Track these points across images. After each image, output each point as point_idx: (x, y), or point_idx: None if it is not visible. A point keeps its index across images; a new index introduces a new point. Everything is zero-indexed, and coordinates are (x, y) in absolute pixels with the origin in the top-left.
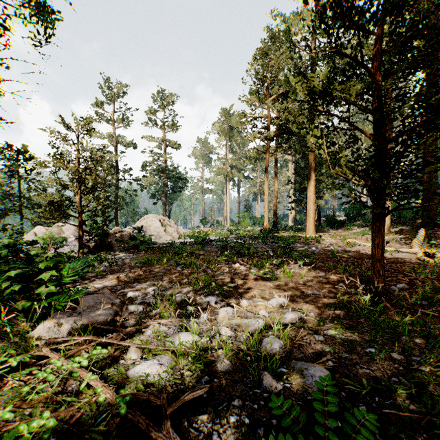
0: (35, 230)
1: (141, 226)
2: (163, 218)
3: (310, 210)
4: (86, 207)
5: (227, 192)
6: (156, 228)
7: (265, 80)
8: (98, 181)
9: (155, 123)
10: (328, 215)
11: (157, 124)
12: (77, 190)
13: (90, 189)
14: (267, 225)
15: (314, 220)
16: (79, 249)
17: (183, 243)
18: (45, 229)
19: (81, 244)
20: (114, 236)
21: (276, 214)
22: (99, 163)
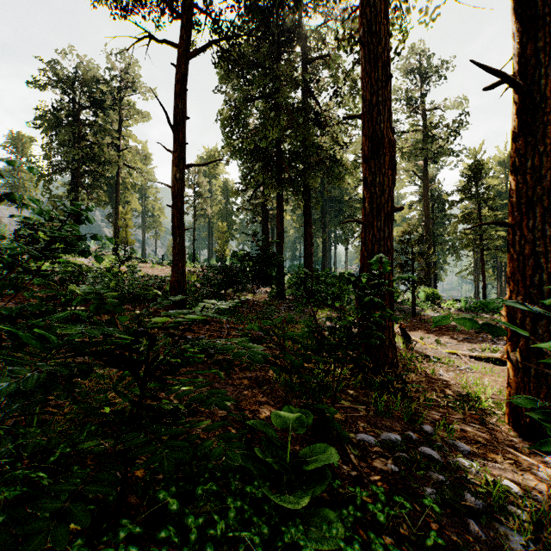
0: None
1: None
2: None
3: None
4: None
5: None
6: None
7: None
8: None
9: None
10: None
11: None
12: None
13: None
14: None
15: None
16: None
17: None
18: None
19: None
20: None
21: None
22: None
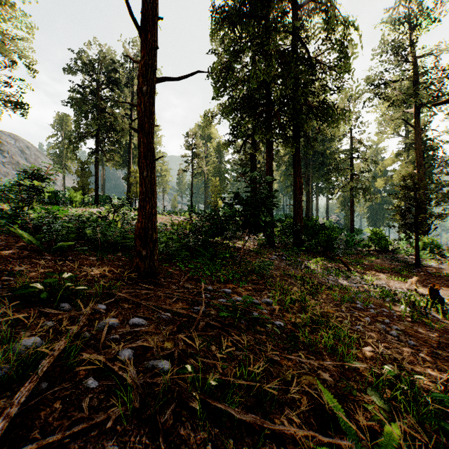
0: None
1: None
2: None
3: None
4: None
5: None
6: None
7: None
8: None
9: None
10: None
11: None
12: None
13: None
14: None
15: None
16: None
17: None
18: None
19: None
20: None
21: None
22: None
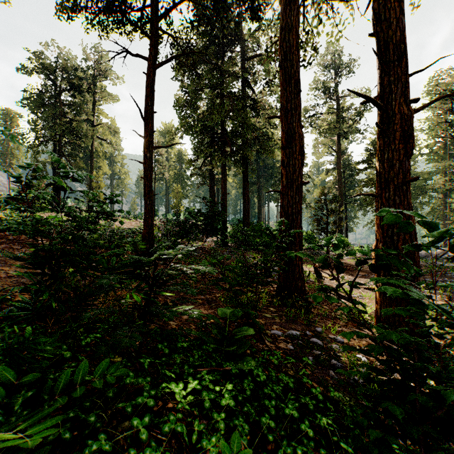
0: None
1: None
2: None
3: None
4: None
5: None
6: None
7: None
8: None
9: None
10: None
11: None
12: None
13: None
14: None
15: None
16: None
17: None
18: None
19: None
20: None
21: None
22: None
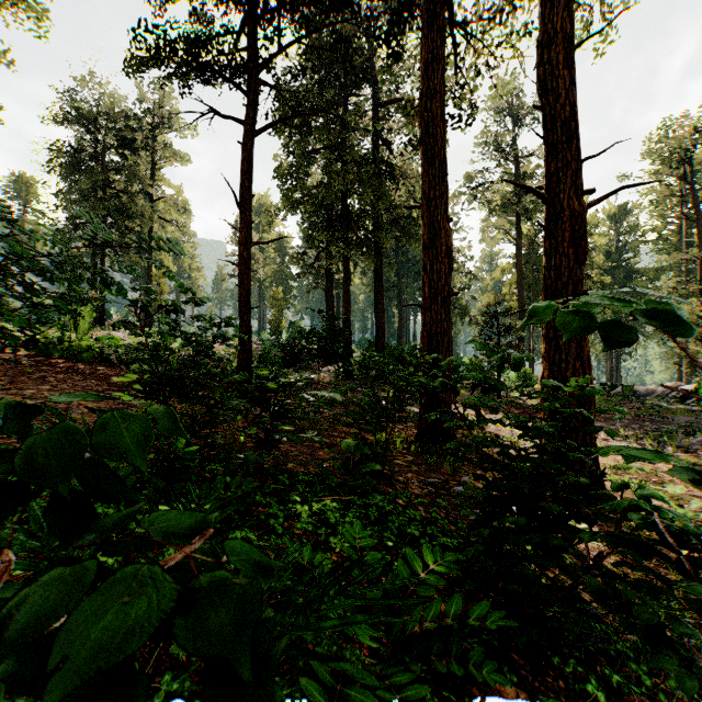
0: None
1: None
2: None
3: None
4: None
5: None
6: None
7: None
8: None
9: None
10: None
11: None
12: None
13: None
14: None
15: None
16: None
17: None
18: None
19: None
20: None
21: None
22: None
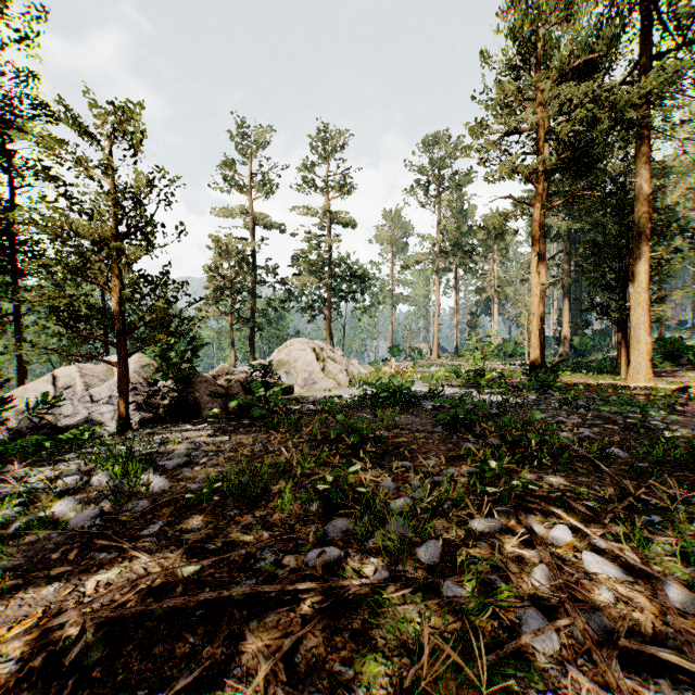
0: (58, 371)
1: (269, 363)
2: (320, 346)
3: (640, 327)
4: (139, 321)
5: (437, 298)
6: (306, 365)
7: (537, 39)
8: (224, 285)
9: (313, 184)
10: (666, 338)
11: (316, 187)
12: (114, 283)
13: (150, 281)
14: (538, 361)
15: (651, 349)
16: (118, 417)
17: (355, 401)
18: (78, 368)
19: (123, 406)
20: (210, 384)
21: (543, 337)
22: (224, 255)
